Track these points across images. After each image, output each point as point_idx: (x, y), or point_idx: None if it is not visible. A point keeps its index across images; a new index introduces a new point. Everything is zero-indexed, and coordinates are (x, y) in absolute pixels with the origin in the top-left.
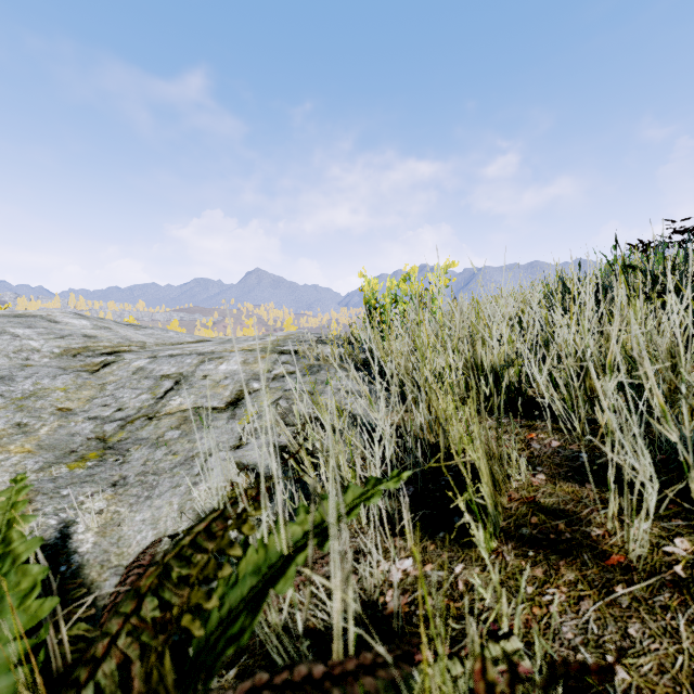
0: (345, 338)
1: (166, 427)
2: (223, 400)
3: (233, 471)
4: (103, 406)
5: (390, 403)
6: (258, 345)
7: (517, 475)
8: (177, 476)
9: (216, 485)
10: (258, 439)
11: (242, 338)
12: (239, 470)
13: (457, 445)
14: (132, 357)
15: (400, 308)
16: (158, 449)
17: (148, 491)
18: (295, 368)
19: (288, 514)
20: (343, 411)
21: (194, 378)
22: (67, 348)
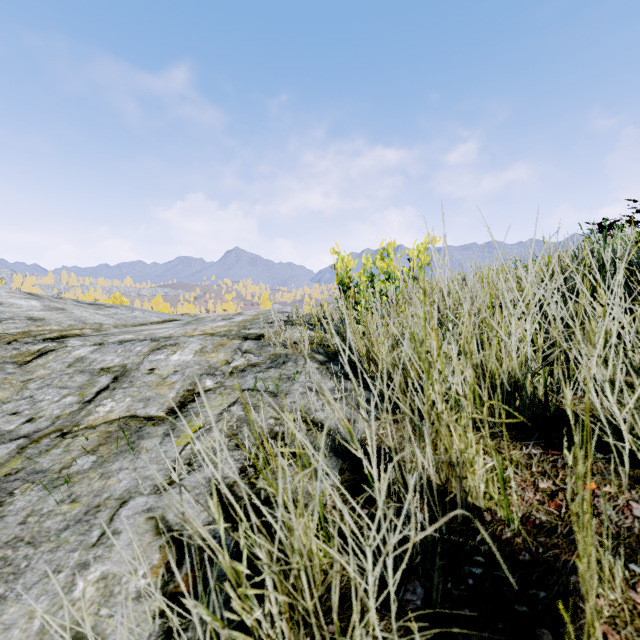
0: (316, 323)
1: (78, 450)
2: (165, 405)
3: (149, 536)
4: (12, 414)
5: (379, 434)
6: (223, 327)
7: (610, 591)
8: (62, 548)
9: (115, 569)
10: (196, 472)
11: (210, 318)
12: (157, 534)
13: (478, 498)
14: (76, 344)
15: (377, 288)
16: (54, 491)
17: (5, 584)
18: (258, 358)
19: (219, 639)
20: (312, 421)
21: (138, 373)
22: (2, 334)
